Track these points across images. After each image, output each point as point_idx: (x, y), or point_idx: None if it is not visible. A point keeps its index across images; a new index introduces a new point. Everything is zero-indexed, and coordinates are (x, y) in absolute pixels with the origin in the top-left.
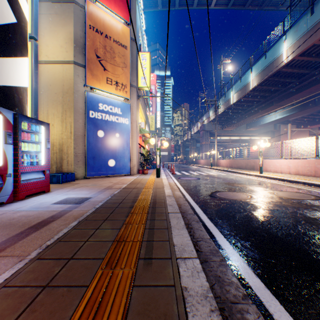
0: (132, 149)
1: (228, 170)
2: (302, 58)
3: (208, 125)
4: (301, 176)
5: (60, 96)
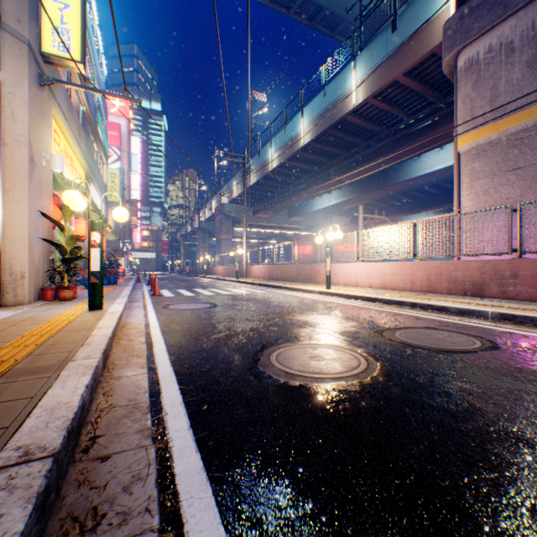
0: (10, 227)
1: (269, 284)
2: (377, 102)
3: (231, 205)
4: (391, 290)
5: None
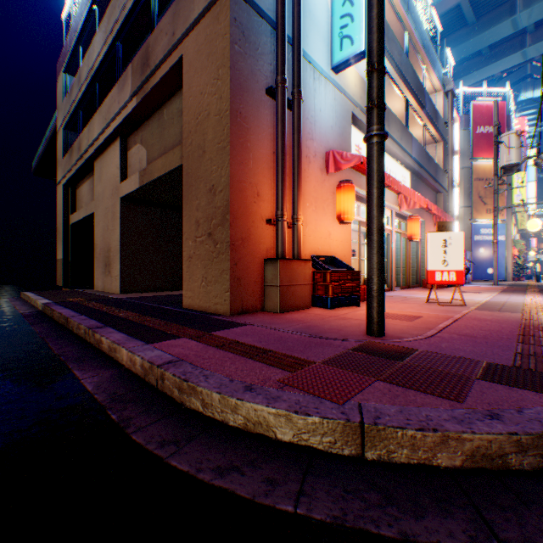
0: (505, 260)
1: None
2: None
3: None
4: None
5: None
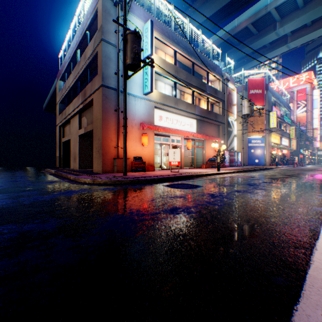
0: (265, 155)
1: None
2: None
3: None
4: None
5: (238, 140)
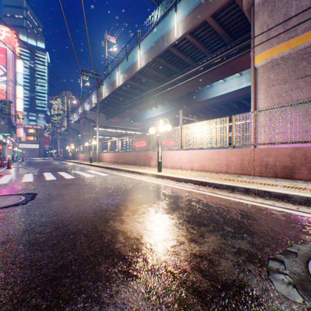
0: None
1: (113, 167)
2: (191, 38)
3: (92, 112)
4: (210, 173)
5: None
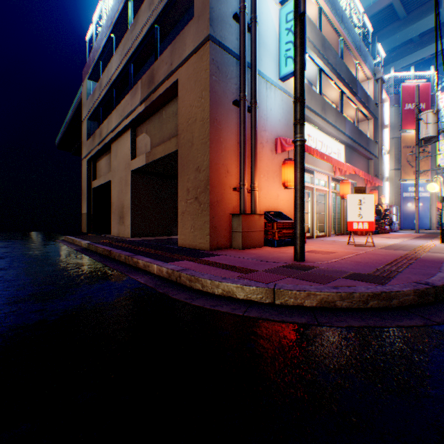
0: (430, 212)
1: None
2: None
3: None
4: None
5: None
